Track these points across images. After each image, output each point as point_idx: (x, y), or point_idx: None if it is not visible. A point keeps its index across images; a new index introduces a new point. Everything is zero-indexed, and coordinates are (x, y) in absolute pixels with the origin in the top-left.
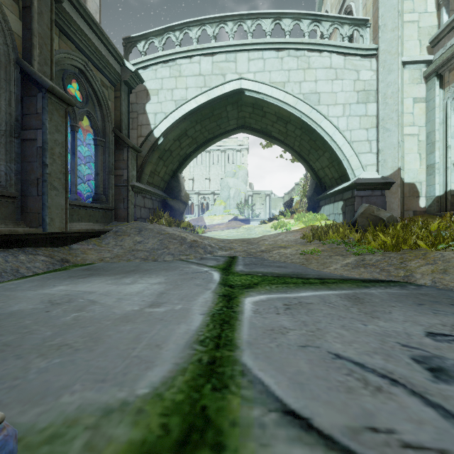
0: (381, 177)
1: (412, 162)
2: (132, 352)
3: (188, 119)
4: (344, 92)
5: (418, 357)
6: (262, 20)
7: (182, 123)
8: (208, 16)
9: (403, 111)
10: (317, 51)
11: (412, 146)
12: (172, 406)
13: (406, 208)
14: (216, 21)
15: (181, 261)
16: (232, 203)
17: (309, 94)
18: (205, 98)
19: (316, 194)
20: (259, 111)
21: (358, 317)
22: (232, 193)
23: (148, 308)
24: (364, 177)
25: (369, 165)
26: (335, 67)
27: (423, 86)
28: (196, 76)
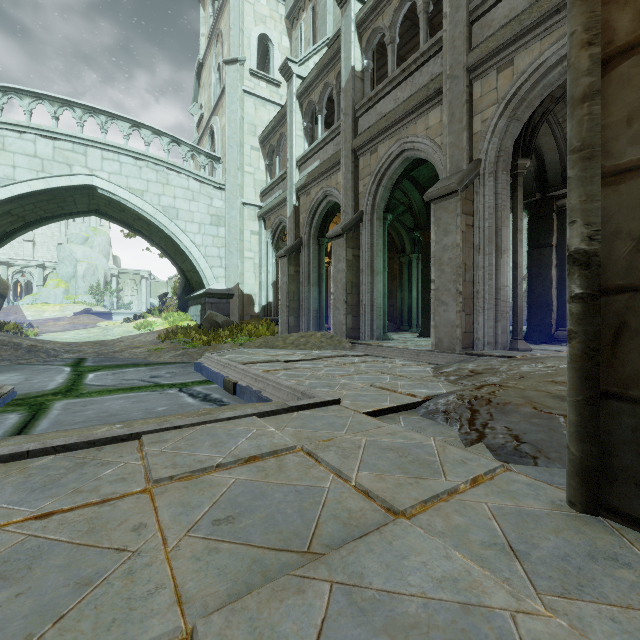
0: (226, 289)
1: (250, 279)
2: (34, 387)
3: (16, 202)
4: (200, 213)
5: (153, 376)
6: (119, 121)
7: (7, 205)
8: (48, 93)
9: (243, 239)
10: (176, 171)
11: (250, 266)
12: (61, 389)
13: (246, 313)
14: (60, 102)
15: (22, 364)
16: (81, 286)
17: (169, 208)
18: (43, 184)
19: (185, 293)
20: (117, 206)
21: (146, 372)
22: (81, 269)
23: (25, 381)
24: (214, 288)
25: (221, 277)
26: (193, 190)
27: (257, 223)
28: (29, 156)
